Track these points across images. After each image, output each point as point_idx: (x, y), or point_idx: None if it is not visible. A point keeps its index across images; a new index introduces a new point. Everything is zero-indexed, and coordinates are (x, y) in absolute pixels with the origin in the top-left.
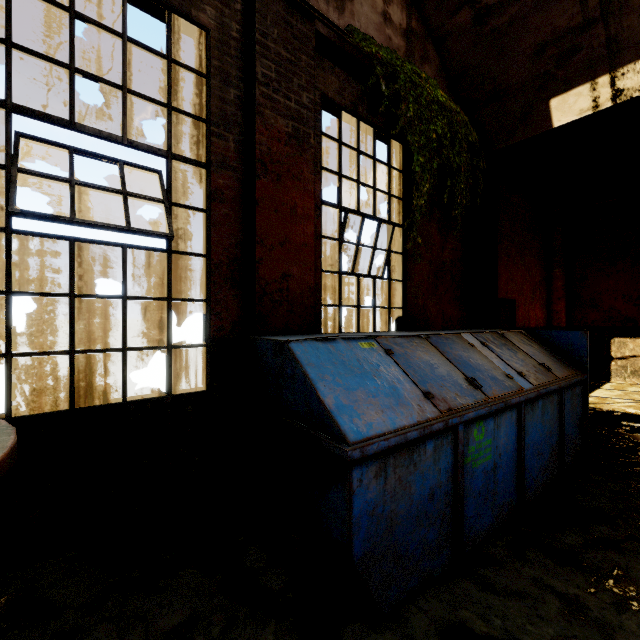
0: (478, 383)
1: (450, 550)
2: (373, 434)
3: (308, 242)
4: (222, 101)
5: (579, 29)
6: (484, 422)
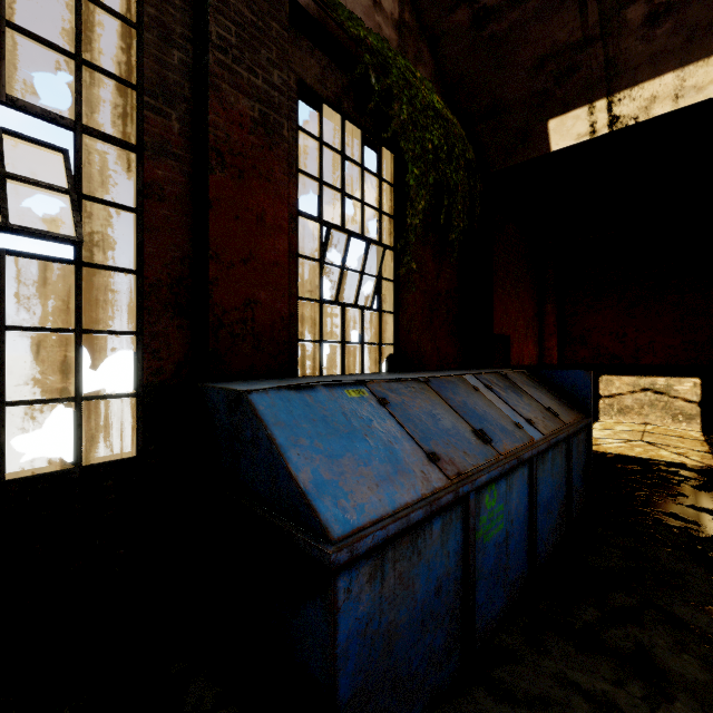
0: (488, 436)
1: (460, 652)
2: (366, 521)
3: (280, 261)
4: (161, 64)
5: (579, 46)
6: (496, 485)
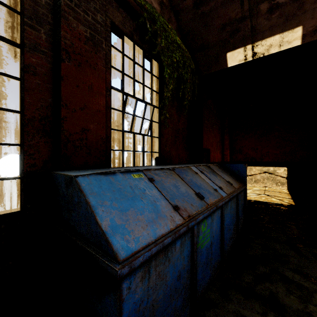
0: (202, 196)
1: (189, 306)
2: (139, 247)
3: (101, 109)
4: (34, 2)
5: (240, 20)
6: (206, 219)
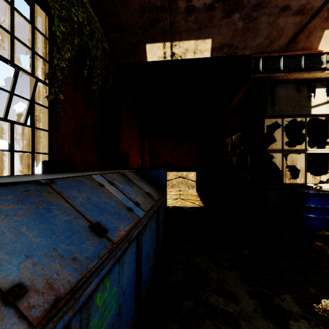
0: (104, 228)
1: None
2: None
3: None
4: None
5: (160, 9)
6: (109, 275)
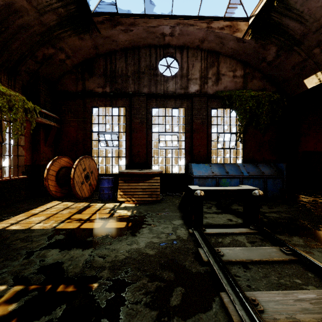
0: (228, 172)
1: None
2: (198, 175)
3: (205, 144)
4: (187, 120)
5: (303, 61)
6: (226, 179)
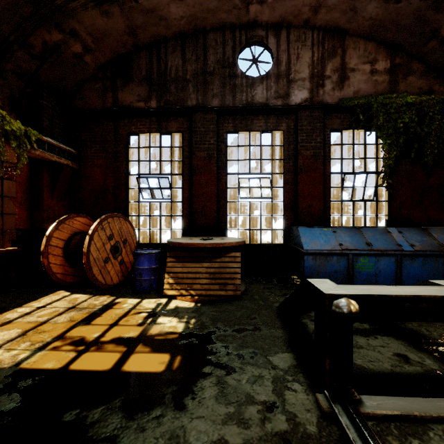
0: (371, 244)
1: None
2: (312, 249)
3: (320, 192)
4: (288, 151)
5: None
6: (367, 257)
